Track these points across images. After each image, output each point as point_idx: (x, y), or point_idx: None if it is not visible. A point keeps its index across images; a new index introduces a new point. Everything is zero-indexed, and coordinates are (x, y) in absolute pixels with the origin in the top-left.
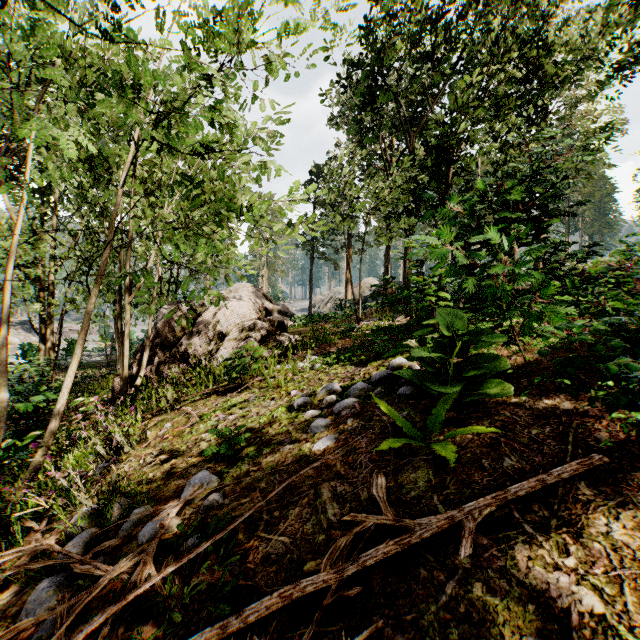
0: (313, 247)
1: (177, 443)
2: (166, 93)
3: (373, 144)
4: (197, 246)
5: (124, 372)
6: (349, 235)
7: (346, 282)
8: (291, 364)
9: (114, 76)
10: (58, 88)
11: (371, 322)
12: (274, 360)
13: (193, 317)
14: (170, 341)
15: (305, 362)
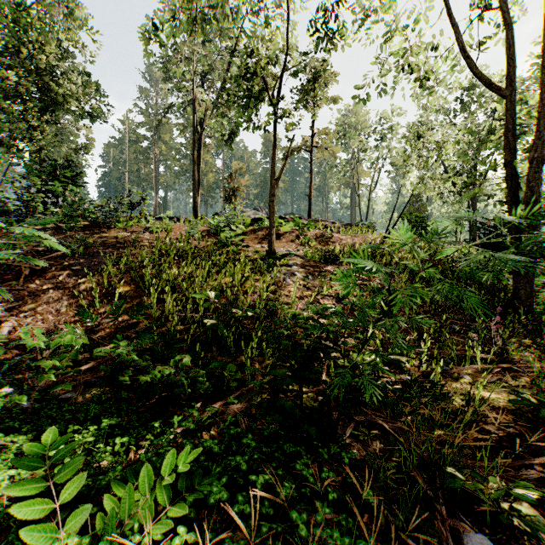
0: None
1: None
2: None
3: None
4: None
5: None
6: None
7: None
8: None
9: None
10: None
11: None
12: None
13: None
14: None
15: None
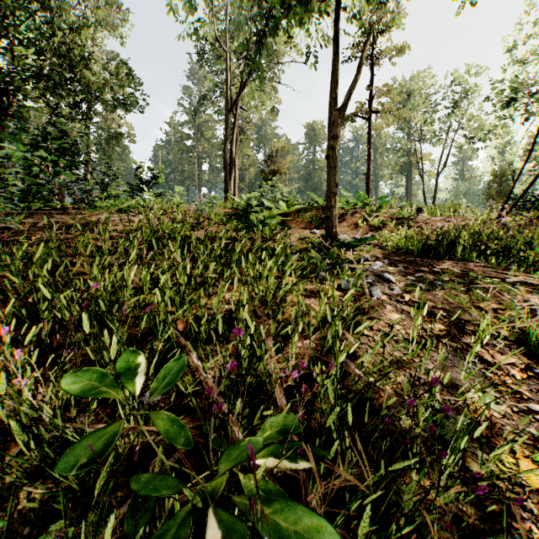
0: None
1: None
2: None
3: None
4: None
5: None
6: None
7: None
8: None
9: None
10: None
11: None
12: None
13: None
14: None
15: None
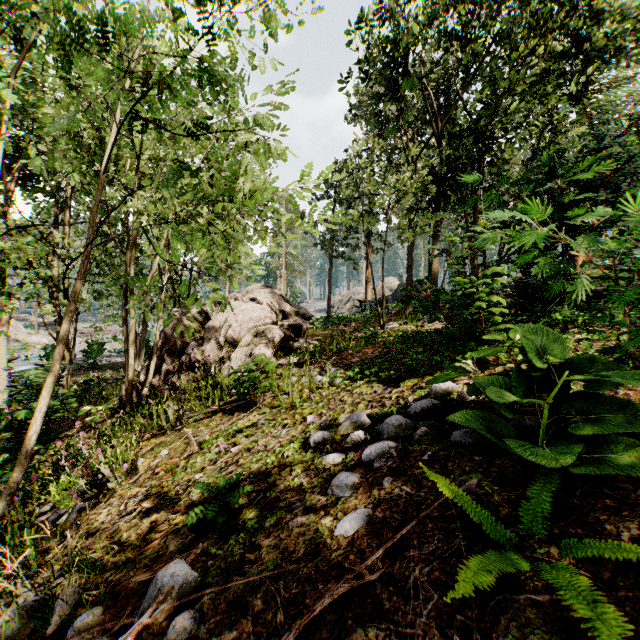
0: (332, 246)
1: (167, 484)
2: (148, 47)
3: (394, 138)
4: (195, 242)
5: (129, 381)
6: (369, 233)
7: (366, 282)
8: (308, 378)
9: (73, 17)
10: (42, 64)
11: (395, 326)
12: (289, 372)
13: (204, 321)
14: (180, 347)
15: (324, 374)
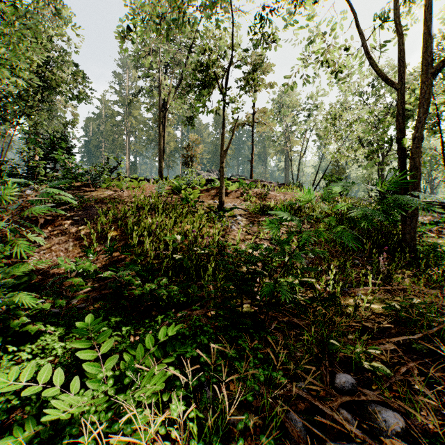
0: None
1: None
2: None
3: None
4: None
5: None
6: None
7: None
8: None
9: None
10: None
11: None
12: None
13: None
14: None
15: None
